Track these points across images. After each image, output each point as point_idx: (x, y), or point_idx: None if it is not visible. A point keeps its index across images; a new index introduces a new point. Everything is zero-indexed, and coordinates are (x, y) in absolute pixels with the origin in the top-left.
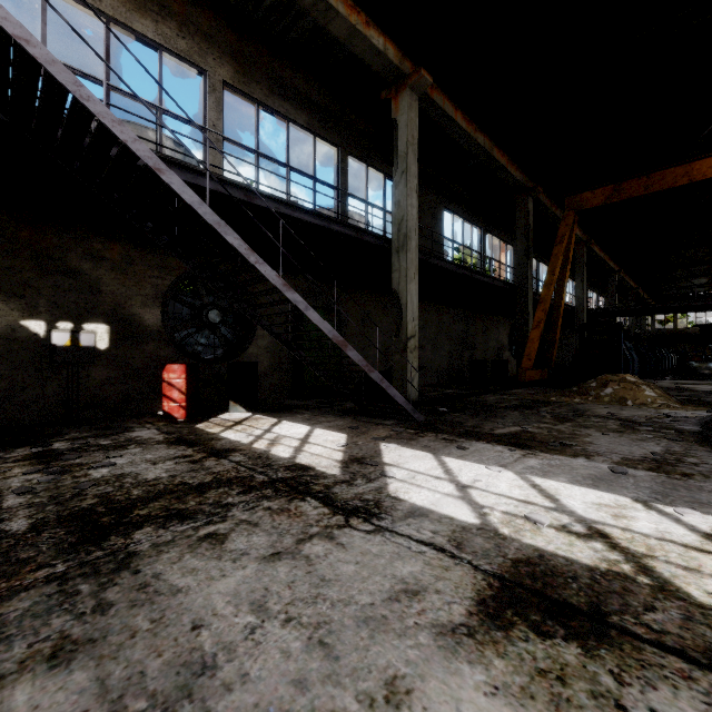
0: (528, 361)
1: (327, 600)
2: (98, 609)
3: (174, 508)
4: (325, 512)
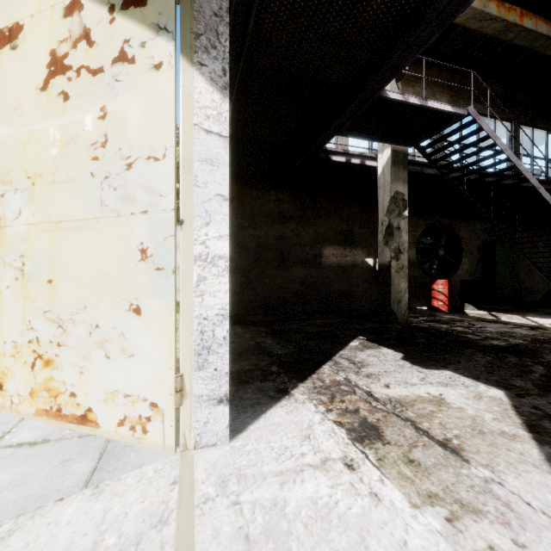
0: None
1: None
2: None
3: None
4: None
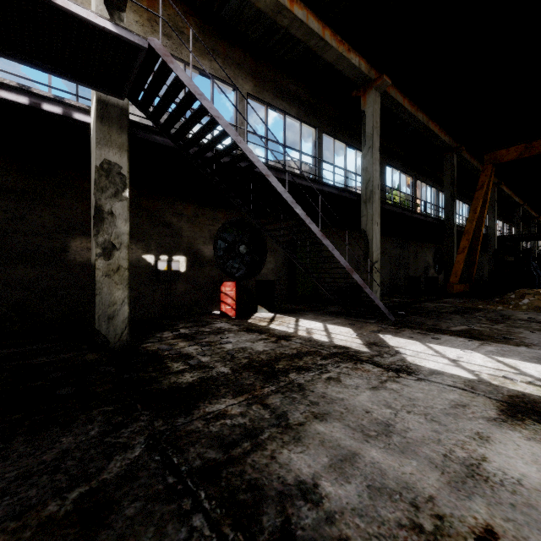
0: (455, 277)
1: (420, 406)
2: (313, 403)
3: (294, 365)
4: (381, 370)
